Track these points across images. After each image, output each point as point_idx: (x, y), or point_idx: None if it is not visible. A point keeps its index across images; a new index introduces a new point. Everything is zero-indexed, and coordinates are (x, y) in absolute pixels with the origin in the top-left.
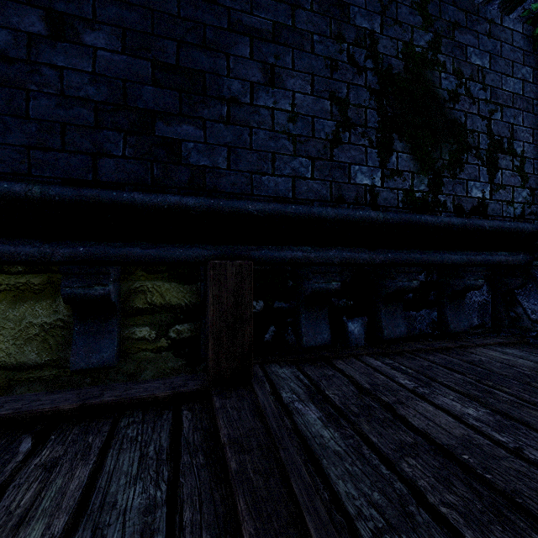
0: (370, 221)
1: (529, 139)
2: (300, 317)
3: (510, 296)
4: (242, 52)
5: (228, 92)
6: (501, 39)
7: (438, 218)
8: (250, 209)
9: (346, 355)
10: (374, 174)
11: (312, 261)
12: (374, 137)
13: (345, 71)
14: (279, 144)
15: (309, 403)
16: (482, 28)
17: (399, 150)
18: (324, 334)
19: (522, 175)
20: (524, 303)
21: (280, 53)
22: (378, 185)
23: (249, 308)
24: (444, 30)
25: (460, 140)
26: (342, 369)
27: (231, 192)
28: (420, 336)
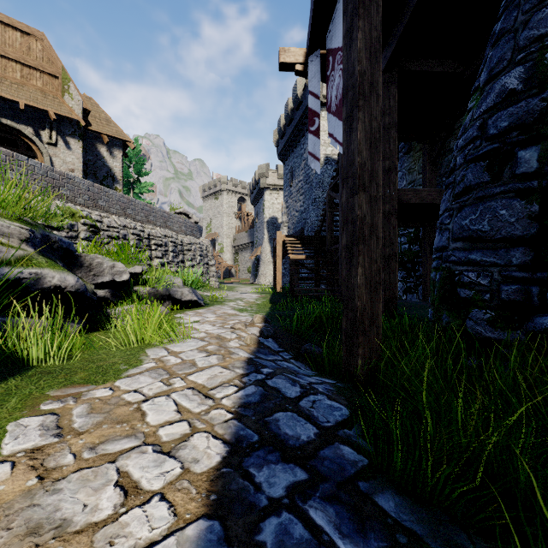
0: None
1: None
2: None
3: None
4: None
5: None
6: None
7: None
8: None
9: None
10: None
11: None
12: None
13: None
14: None
15: None
16: None
17: None
18: None
19: None
20: None
21: None
22: None
23: None
24: None
25: None
26: None
27: None
28: None
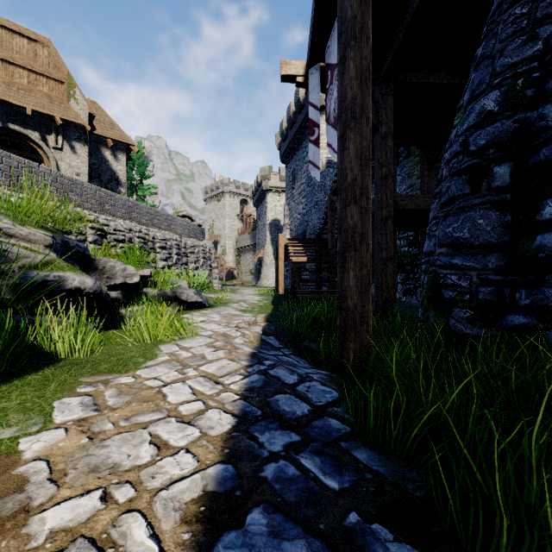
0: None
1: None
2: None
3: None
4: None
5: None
6: None
7: None
8: None
9: None
10: None
11: None
12: None
13: None
14: None
15: None
16: None
17: None
18: None
19: None
20: None
21: None
22: None
23: None
24: None
25: None
26: None
27: None
28: None
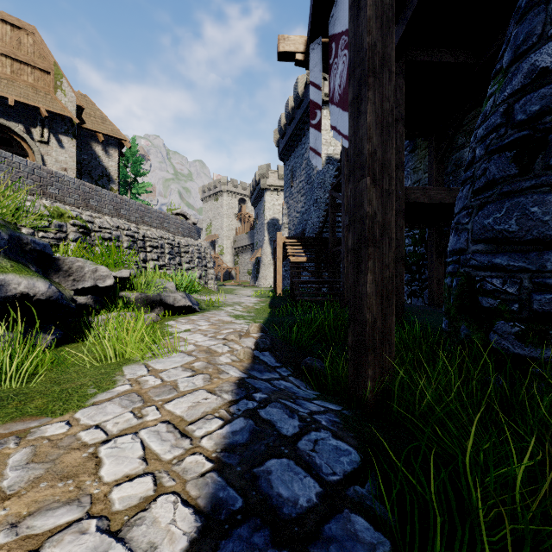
0: None
1: None
2: None
3: None
4: None
5: None
6: None
7: None
8: None
9: None
10: None
11: None
12: None
13: None
14: None
15: None
16: None
17: None
18: None
19: None
20: None
21: None
22: None
23: None
24: None
25: None
26: None
27: None
28: None
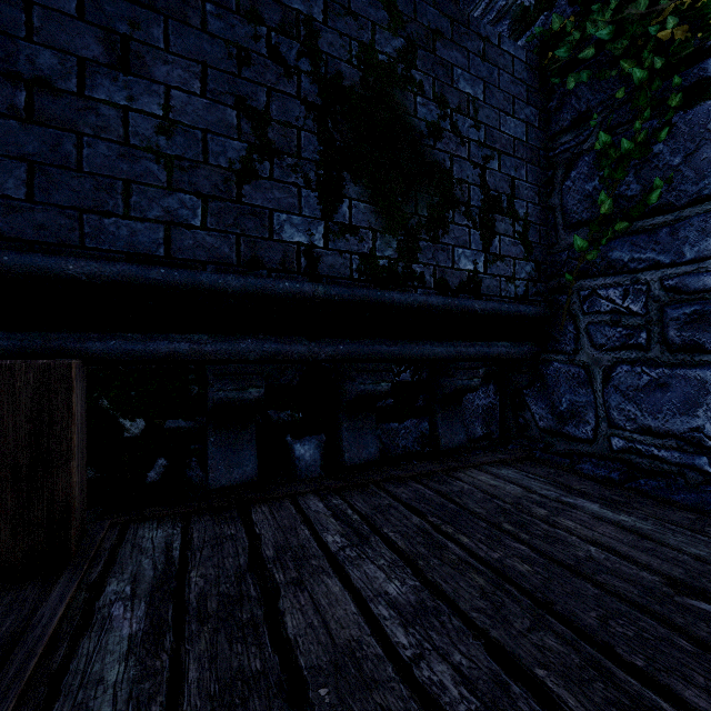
0: (303, 297)
1: (534, 200)
2: (207, 442)
3: (519, 397)
4: (61, 3)
5: (28, 68)
6: (499, 66)
7: (410, 295)
8: (72, 272)
9: (281, 495)
10: (313, 228)
11: (209, 356)
12: (313, 174)
13: (263, 68)
14: (139, 167)
15: (143, 601)
16: (473, 45)
17: (354, 197)
18: (247, 465)
19: (526, 244)
20: (532, 406)
21: (141, 19)
22: (320, 245)
23: (65, 441)
24: (421, 38)
25: (443, 192)
26: (257, 522)
27: (36, 240)
28: (405, 456)
